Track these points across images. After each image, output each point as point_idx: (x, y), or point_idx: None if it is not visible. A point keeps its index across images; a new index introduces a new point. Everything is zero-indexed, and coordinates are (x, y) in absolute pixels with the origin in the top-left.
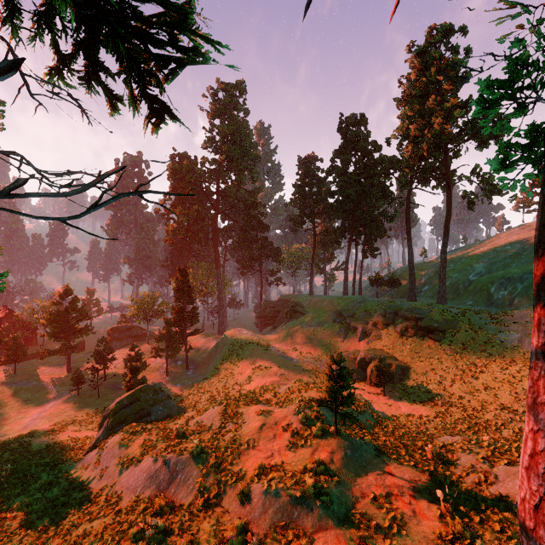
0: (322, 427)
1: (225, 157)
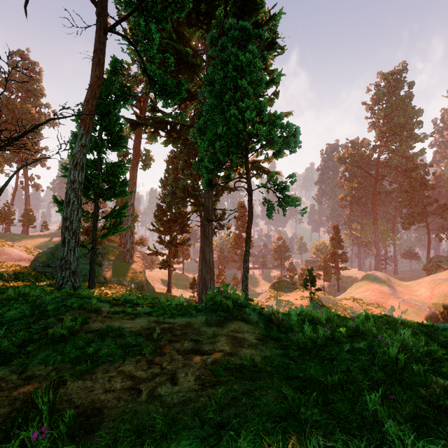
0: (309, 298)
1: (378, 138)
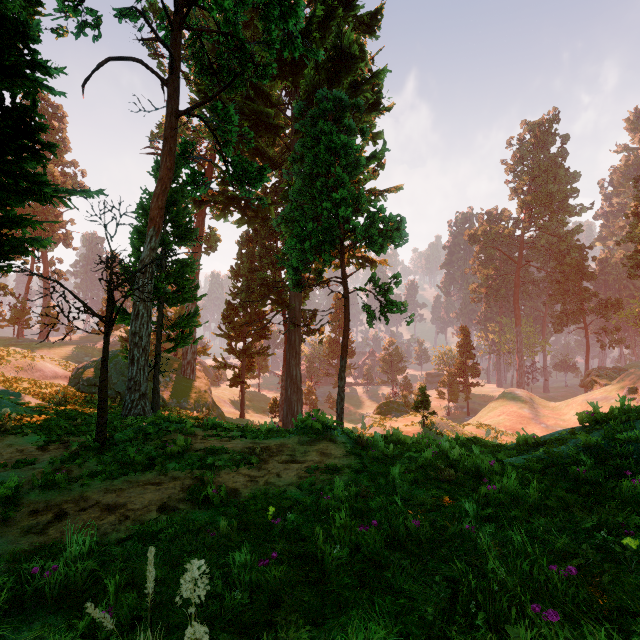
0: (422, 423)
1: (521, 210)
